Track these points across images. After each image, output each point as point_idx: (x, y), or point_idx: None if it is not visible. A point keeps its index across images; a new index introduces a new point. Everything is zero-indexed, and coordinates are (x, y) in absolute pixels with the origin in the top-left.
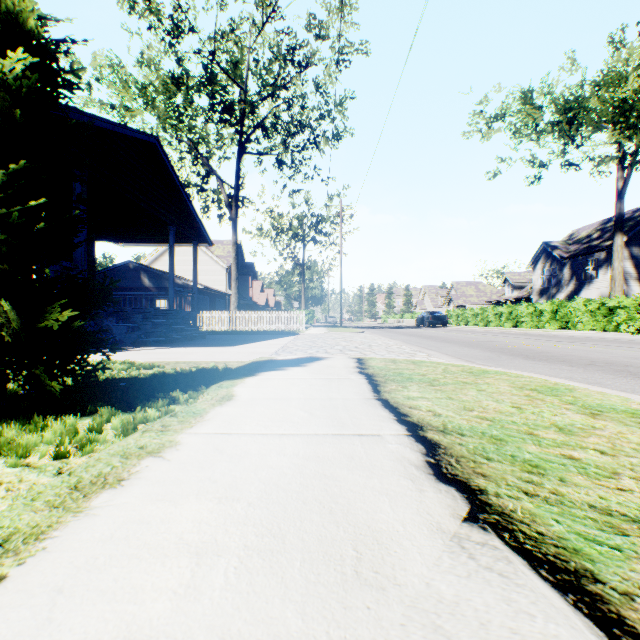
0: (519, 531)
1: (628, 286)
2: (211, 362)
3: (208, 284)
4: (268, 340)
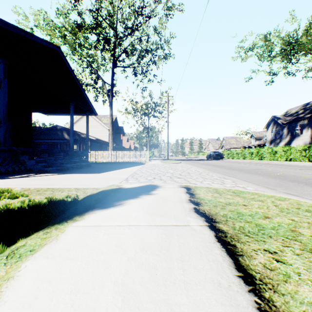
0: None
1: None
2: (73, 189)
3: (99, 137)
4: (126, 168)
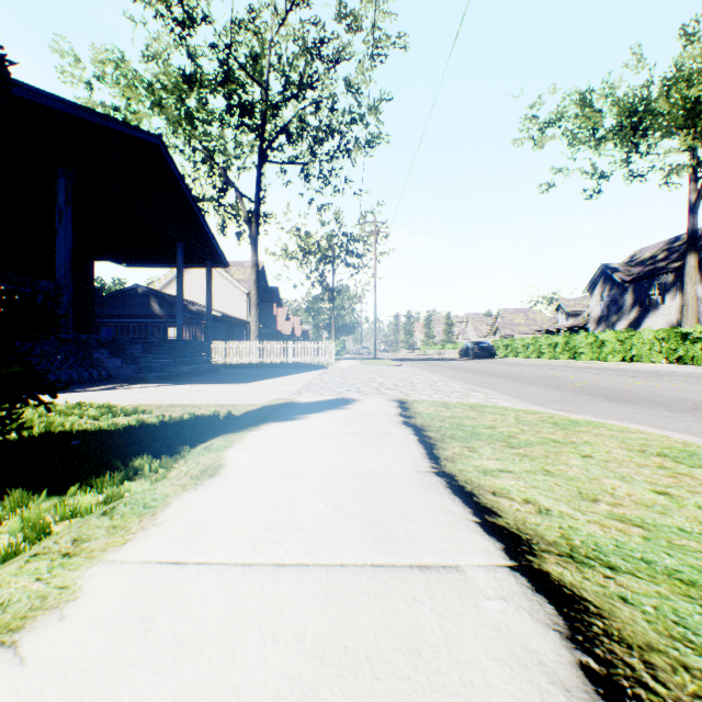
0: None
1: (699, 313)
2: (214, 405)
3: (227, 311)
4: (291, 375)
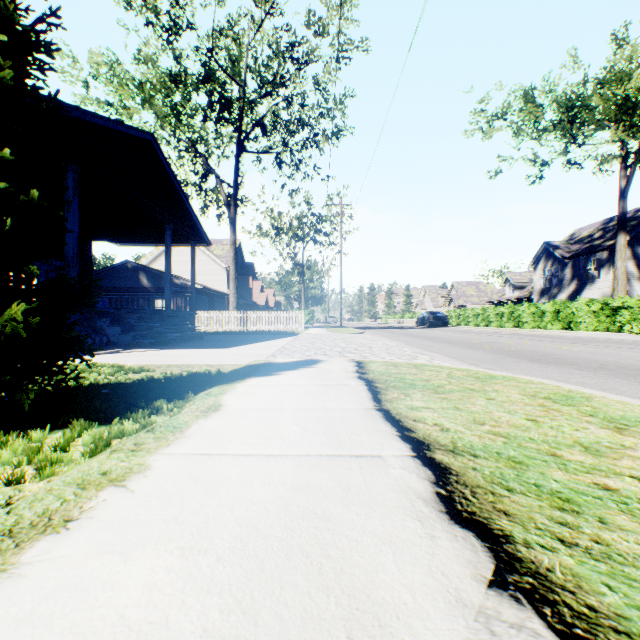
0: (563, 604)
1: (630, 286)
2: (205, 365)
3: (207, 284)
4: (266, 341)
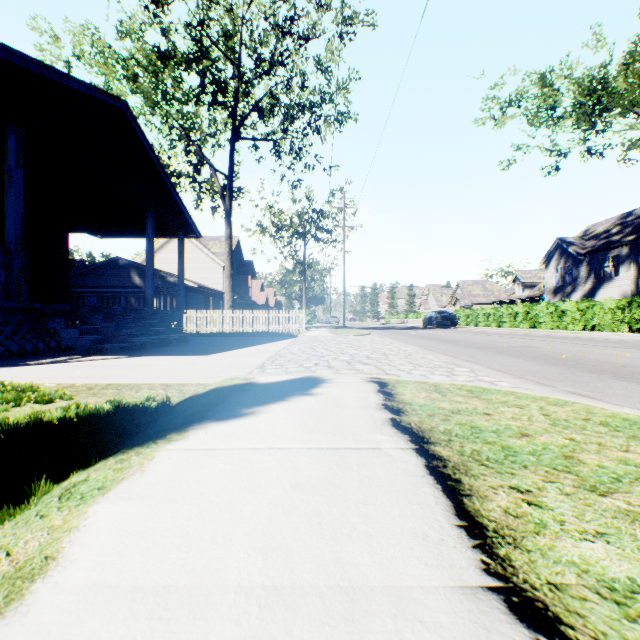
0: None
1: None
2: (158, 385)
3: (204, 283)
4: (259, 345)
